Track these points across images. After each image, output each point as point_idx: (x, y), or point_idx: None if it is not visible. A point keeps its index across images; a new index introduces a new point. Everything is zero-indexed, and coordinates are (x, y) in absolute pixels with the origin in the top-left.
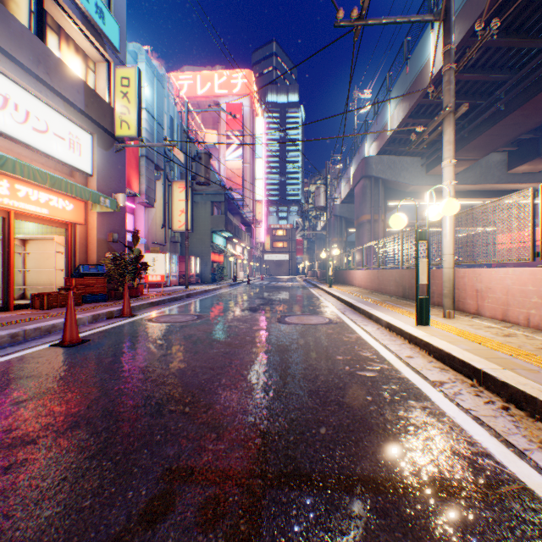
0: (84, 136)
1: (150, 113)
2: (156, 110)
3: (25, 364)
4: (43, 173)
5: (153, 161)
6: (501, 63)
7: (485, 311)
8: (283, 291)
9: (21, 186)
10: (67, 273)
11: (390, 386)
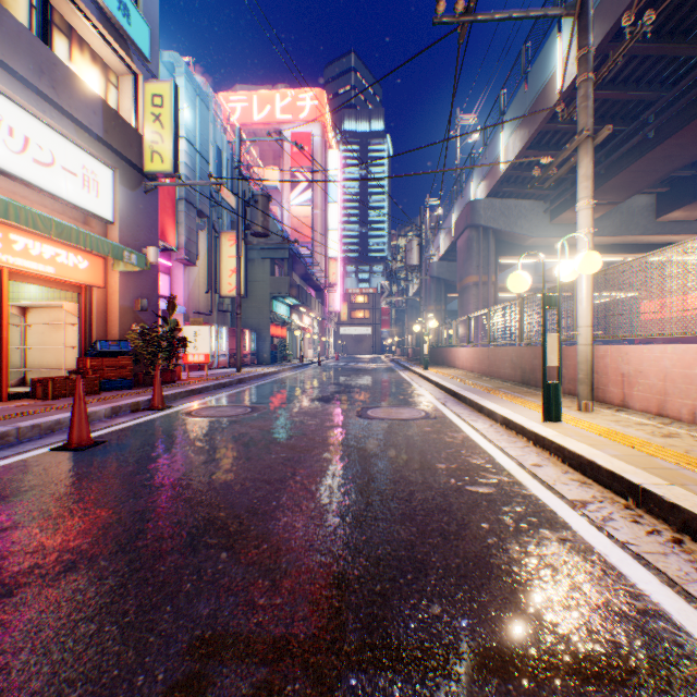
0: (102, 171)
1: (191, 142)
2: (199, 139)
3: (14, 476)
4: (46, 218)
5: (195, 205)
6: (650, 77)
7: (634, 402)
8: (364, 375)
9: (18, 237)
10: (80, 351)
11: (514, 508)
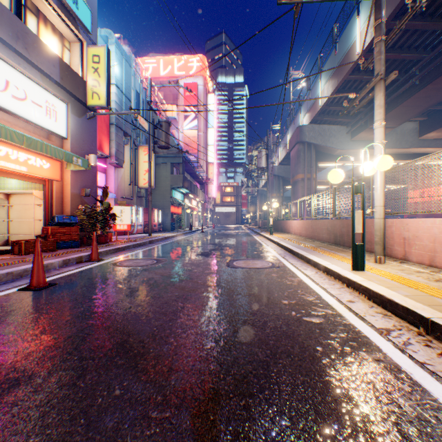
0: (59, 105)
1: (119, 88)
2: (124, 86)
3: None
4: (20, 134)
5: (122, 128)
6: (417, 44)
7: (412, 257)
8: (231, 238)
9: (1, 147)
10: (44, 222)
11: (338, 334)
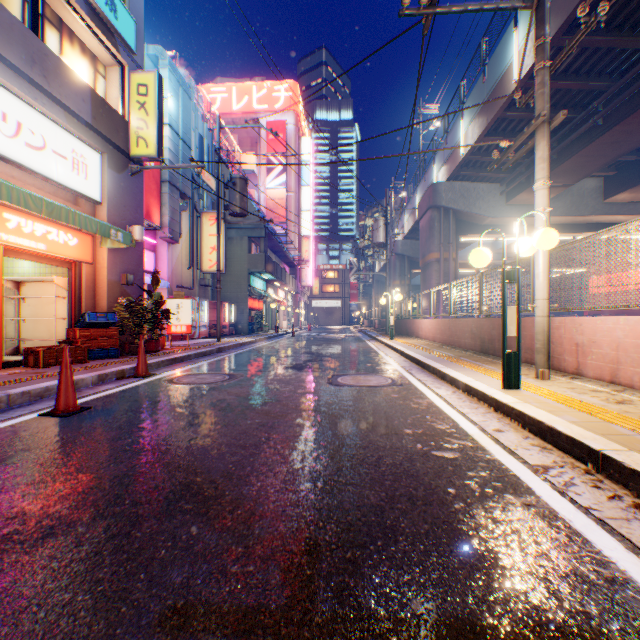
0: (91, 155)
1: (174, 129)
2: (181, 126)
3: (2, 441)
4: (37, 198)
5: (178, 187)
6: (599, 68)
7: (588, 370)
8: (334, 345)
9: (11, 215)
10: (70, 322)
11: (478, 473)
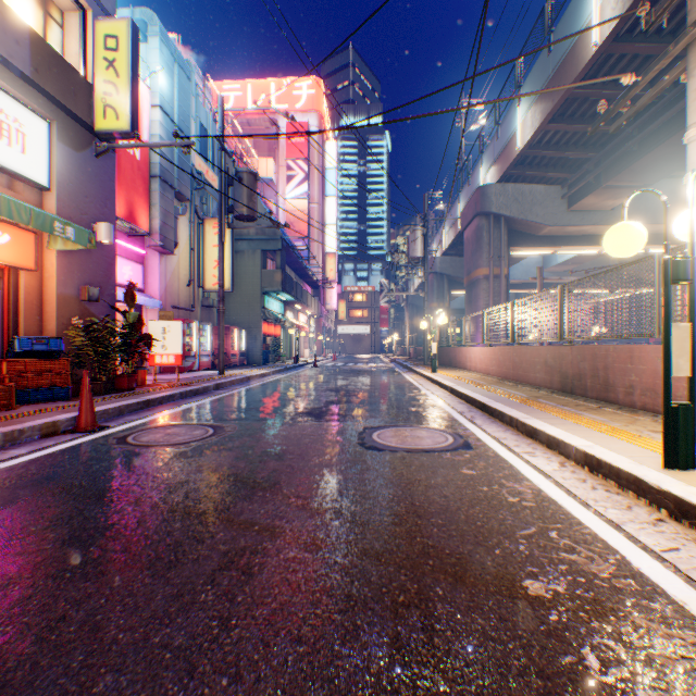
0: (31, 121)
1: (167, 113)
2: (177, 111)
3: None
4: None
5: (173, 185)
6: None
7: None
8: (364, 378)
9: None
10: (0, 351)
11: None
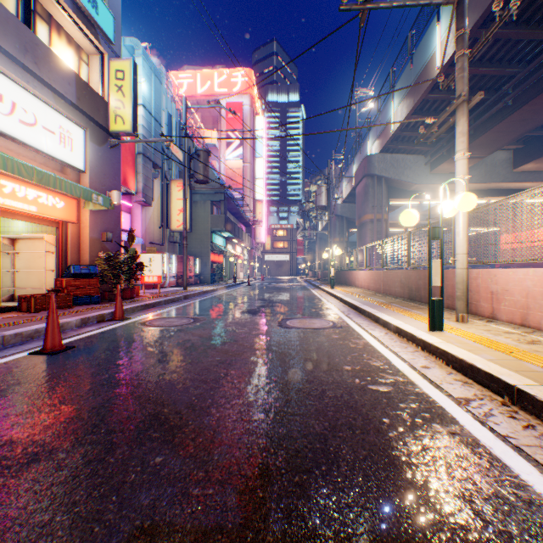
0: (76, 131)
1: (147, 109)
2: (153, 106)
3: None
4: (29, 167)
5: (151, 159)
6: (510, 57)
7: (502, 314)
8: (284, 292)
9: (7, 182)
10: (58, 273)
11: (409, 405)
